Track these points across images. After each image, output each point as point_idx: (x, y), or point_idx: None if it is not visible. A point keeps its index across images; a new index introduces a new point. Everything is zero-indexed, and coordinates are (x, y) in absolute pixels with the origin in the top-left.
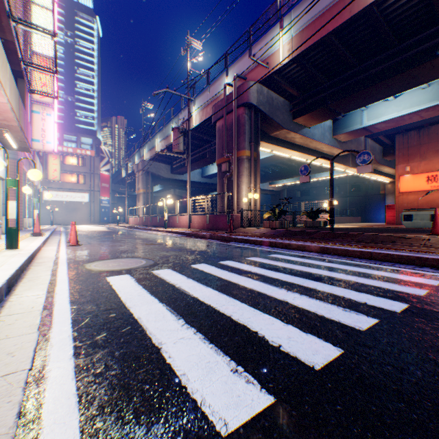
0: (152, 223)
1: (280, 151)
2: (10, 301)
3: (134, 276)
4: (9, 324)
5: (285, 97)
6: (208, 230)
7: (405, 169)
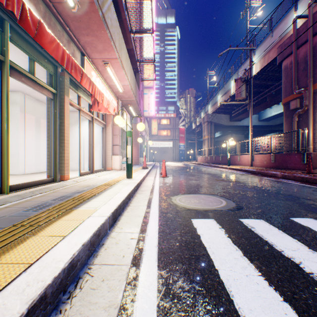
0: (215, 161)
1: None
2: (110, 237)
3: (220, 225)
4: (92, 289)
5: None
6: (274, 169)
7: None
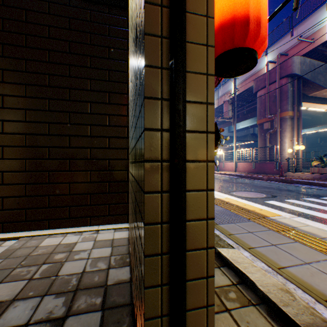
0: None
1: (315, 107)
2: None
3: (280, 202)
4: None
5: (325, 61)
6: (255, 174)
7: None
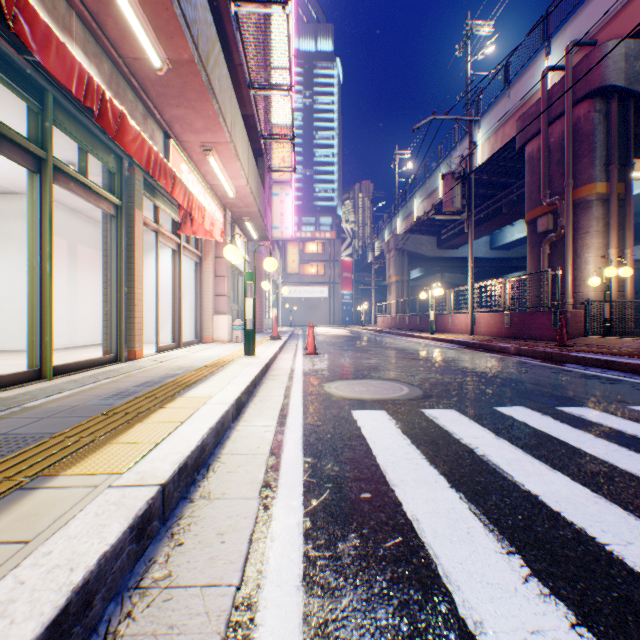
0: (408, 326)
1: None
2: (236, 430)
3: (392, 416)
4: (229, 472)
5: None
6: (509, 339)
7: None
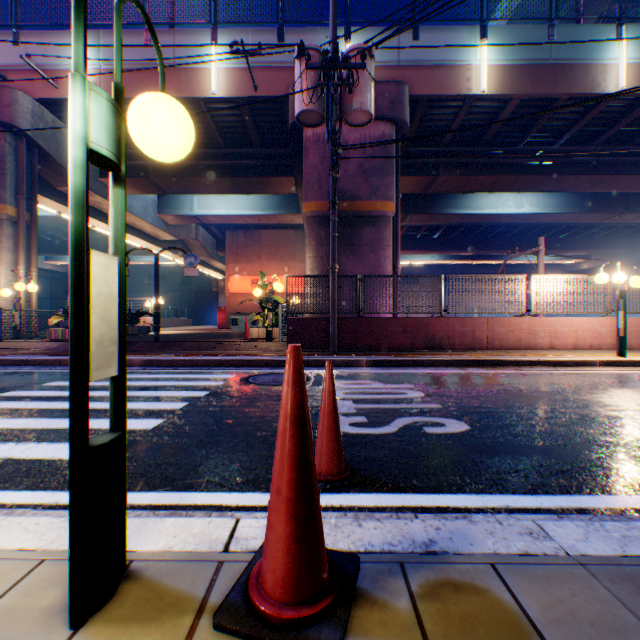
0: None
1: None
2: None
3: None
4: None
5: None
6: None
7: (236, 269)
